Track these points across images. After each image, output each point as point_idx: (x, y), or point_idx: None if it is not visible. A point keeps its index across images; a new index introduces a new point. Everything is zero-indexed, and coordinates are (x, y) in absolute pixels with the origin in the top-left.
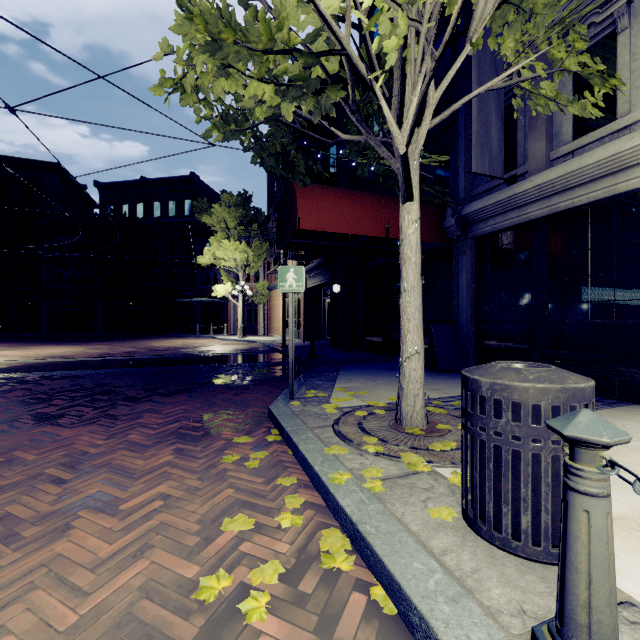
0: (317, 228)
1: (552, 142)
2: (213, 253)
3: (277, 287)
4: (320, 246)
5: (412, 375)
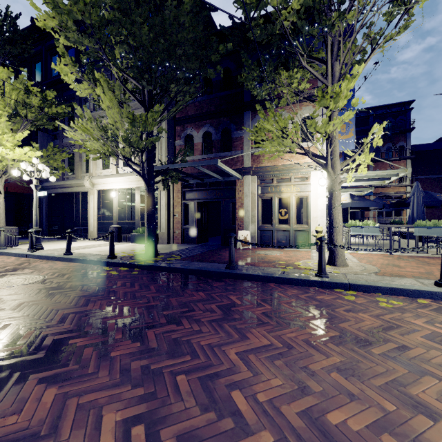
0: None
1: (65, 173)
2: None
3: None
4: None
5: None
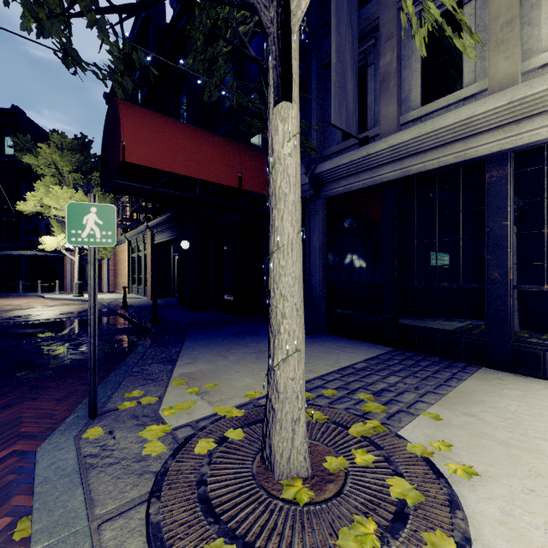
0: (151, 164)
1: (401, 107)
2: (39, 199)
3: (123, 242)
4: (162, 194)
5: (290, 388)
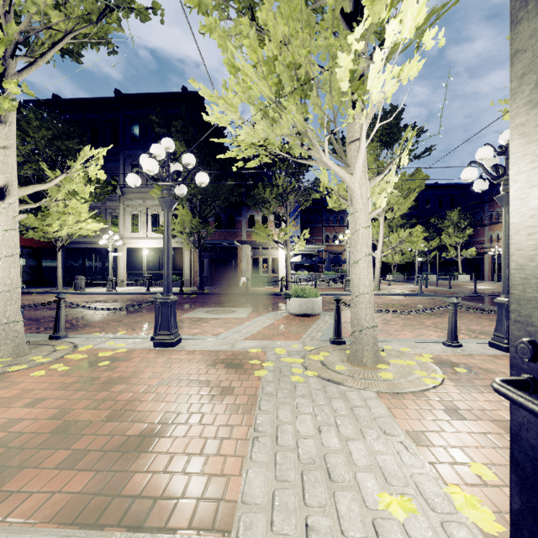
0: None
1: None
2: None
3: None
4: None
5: (60, 281)
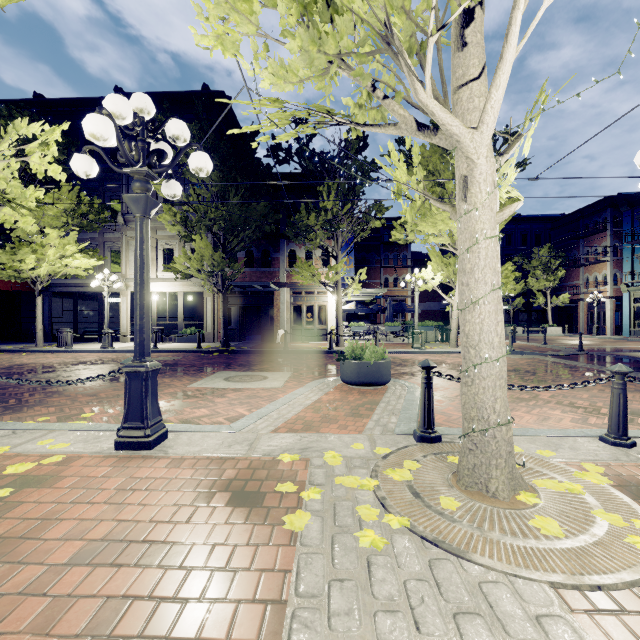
0: None
1: None
2: None
3: None
4: None
5: (40, 335)
